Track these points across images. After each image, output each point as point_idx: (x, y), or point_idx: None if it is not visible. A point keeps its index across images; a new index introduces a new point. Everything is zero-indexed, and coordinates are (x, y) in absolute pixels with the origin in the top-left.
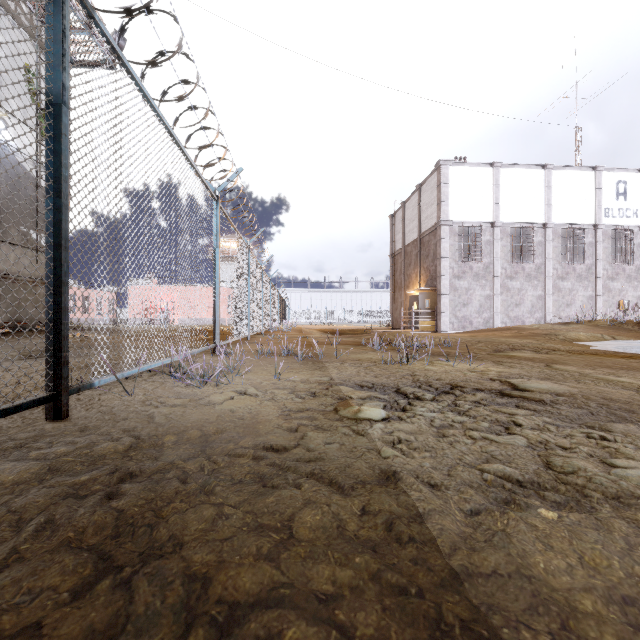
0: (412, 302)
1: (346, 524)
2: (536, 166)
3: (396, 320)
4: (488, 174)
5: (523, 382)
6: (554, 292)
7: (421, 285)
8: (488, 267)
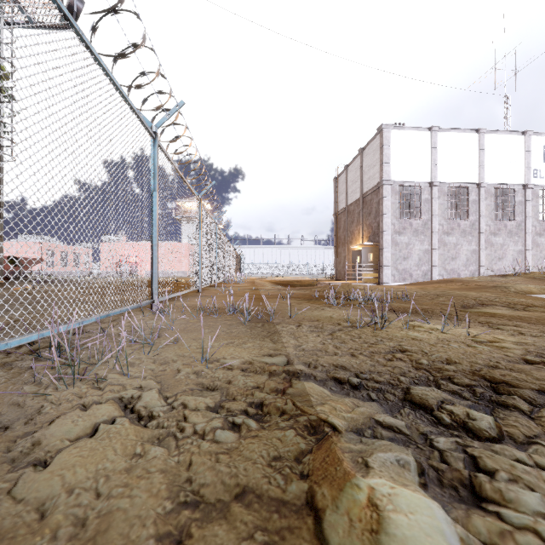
0: (355, 256)
1: None
2: (470, 130)
3: (339, 272)
4: (426, 137)
5: None
6: (487, 247)
7: (363, 240)
8: (426, 223)
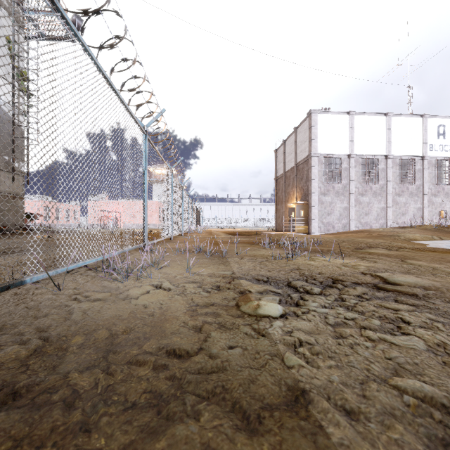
0: (290, 212)
1: None
2: (380, 114)
3: (279, 225)
4: (346, 120)
5: (390, 276)
6: (393, 205)
7: (297, 200)
8: (346, 187)
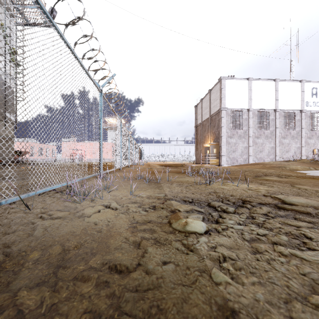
0: (206, 150)
1: None
2: (270, 80)
3: (198, 159)
4: (246, 84)
5: (286, 198)
6: (280, 145)
7: (211, 141)
8: (246, 132)
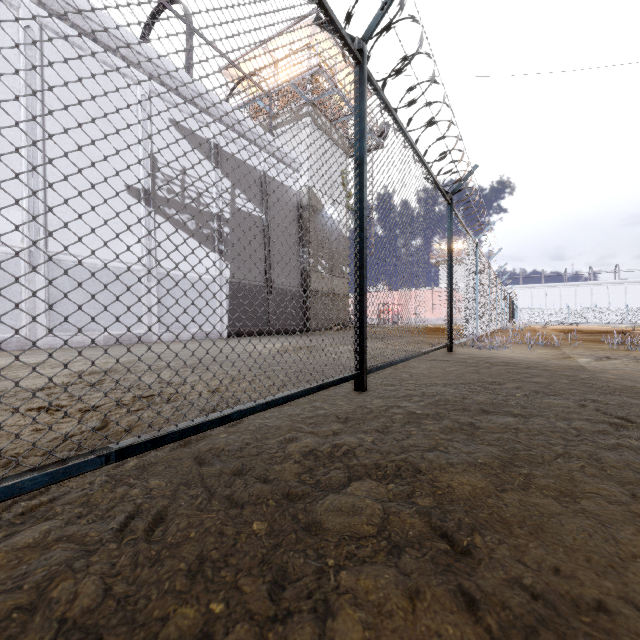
0: None
1: (562, 366)
2: None
3: None
4: None
5: None
6: None
7: None
8: None
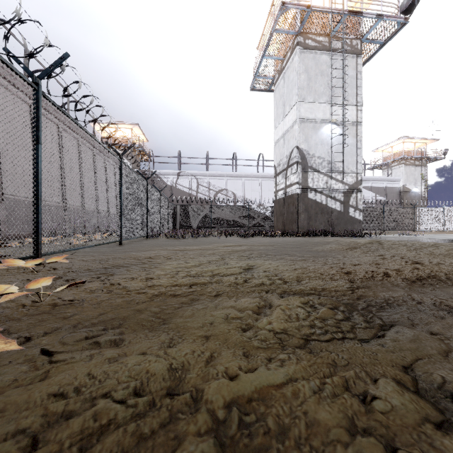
0: None
1: None
2: None
3: None
4: None
5: None
6: None
7: None
8: None
